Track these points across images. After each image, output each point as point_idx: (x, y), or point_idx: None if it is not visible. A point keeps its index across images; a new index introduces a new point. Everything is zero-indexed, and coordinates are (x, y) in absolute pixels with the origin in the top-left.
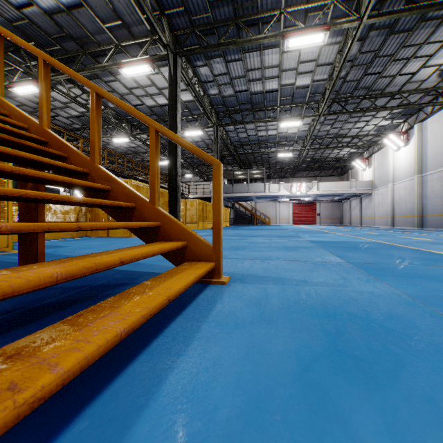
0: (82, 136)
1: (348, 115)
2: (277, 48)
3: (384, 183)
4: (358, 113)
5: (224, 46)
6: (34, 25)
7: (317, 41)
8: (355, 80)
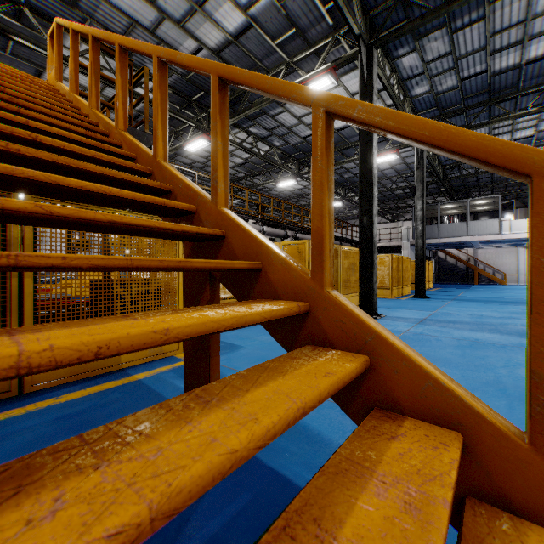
0: (245, 185)
1: None
2: None
3: None
4: None
5: (460, 0)
6: None
7: None
8: None
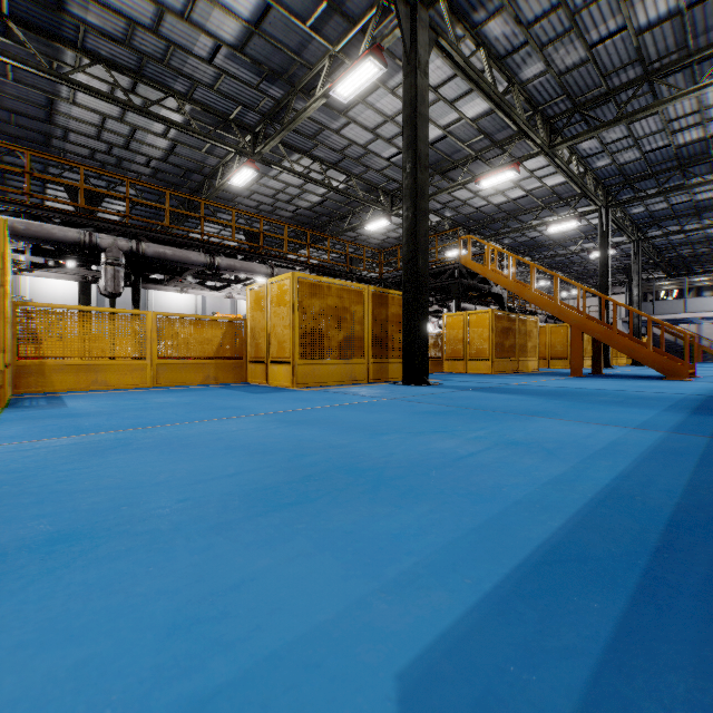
0: None
1: None
2: None
3: None
4: None
5: (665, 193)
6: (481, 213)
7: None
8: None
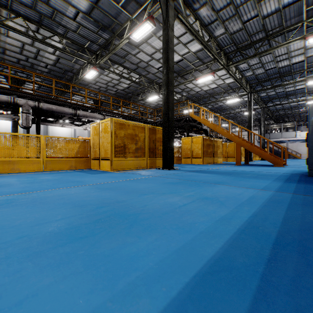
0: None
1: None
2: (303, 77)
3: None
4: None
5: (274, 87)
6: (198, 94)
7: None
8: None
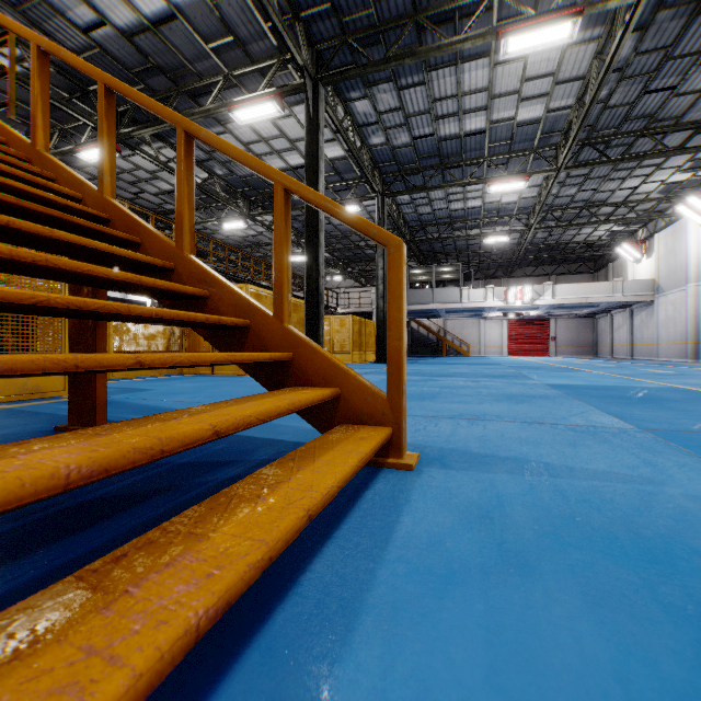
0: None
1: (610, 166)
2: (486, 57)
3: (677, 284)
4: (631, 161)
5: (396, 60)
6: (108, 56)
7: (559, 38)
8: (625, 104)
